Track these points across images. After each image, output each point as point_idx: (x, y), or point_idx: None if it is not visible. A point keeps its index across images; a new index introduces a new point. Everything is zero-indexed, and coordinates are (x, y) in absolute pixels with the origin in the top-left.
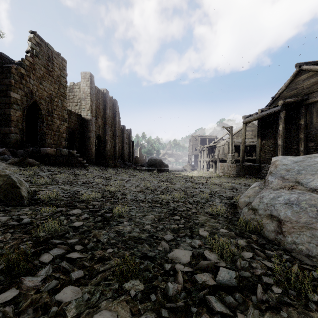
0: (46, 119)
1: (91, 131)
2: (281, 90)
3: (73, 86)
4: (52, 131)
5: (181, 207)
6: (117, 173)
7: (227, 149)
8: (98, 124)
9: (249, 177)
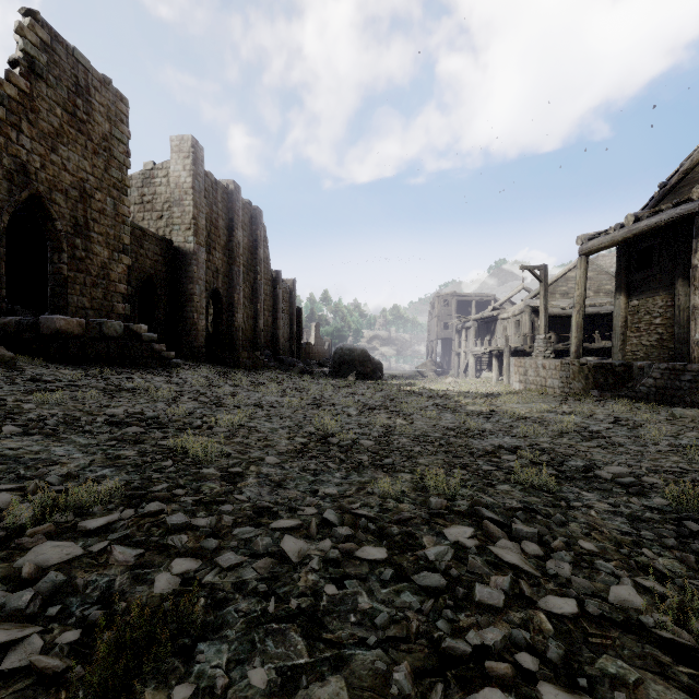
0: (69, 244)
1: (195, 281)
2: (691, 163)
3: (153, 171)
4: (87, 275)
5: (477, 565)
6: (253, 384)
7: (529, 325)
8: (213, 265)
9: (602, 396)
